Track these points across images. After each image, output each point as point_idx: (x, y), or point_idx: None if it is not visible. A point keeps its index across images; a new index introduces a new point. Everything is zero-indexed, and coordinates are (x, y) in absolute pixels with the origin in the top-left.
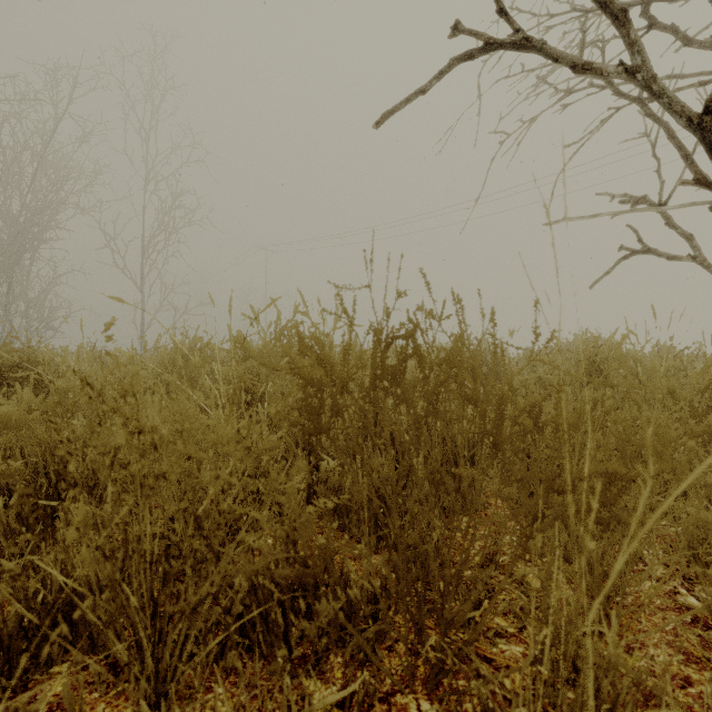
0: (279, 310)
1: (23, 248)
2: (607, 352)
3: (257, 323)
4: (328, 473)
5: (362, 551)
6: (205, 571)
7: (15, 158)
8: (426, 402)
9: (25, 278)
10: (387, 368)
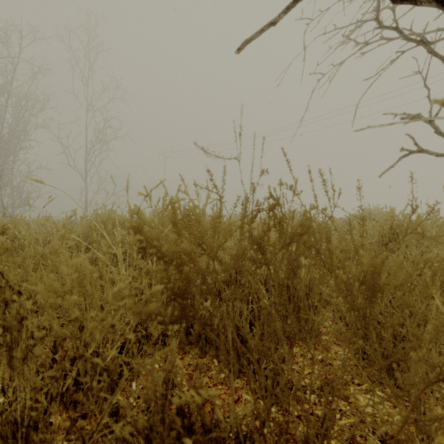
0: (166, 190)
1: (9, 153)
2: (403, 220)
3: (149, 199)
4: (202, 311)
5: (230, 406)
6: (86, 423)
7: (4, 96)
8: (287, 267)
9: (11, 173)
10: (253, 238)
